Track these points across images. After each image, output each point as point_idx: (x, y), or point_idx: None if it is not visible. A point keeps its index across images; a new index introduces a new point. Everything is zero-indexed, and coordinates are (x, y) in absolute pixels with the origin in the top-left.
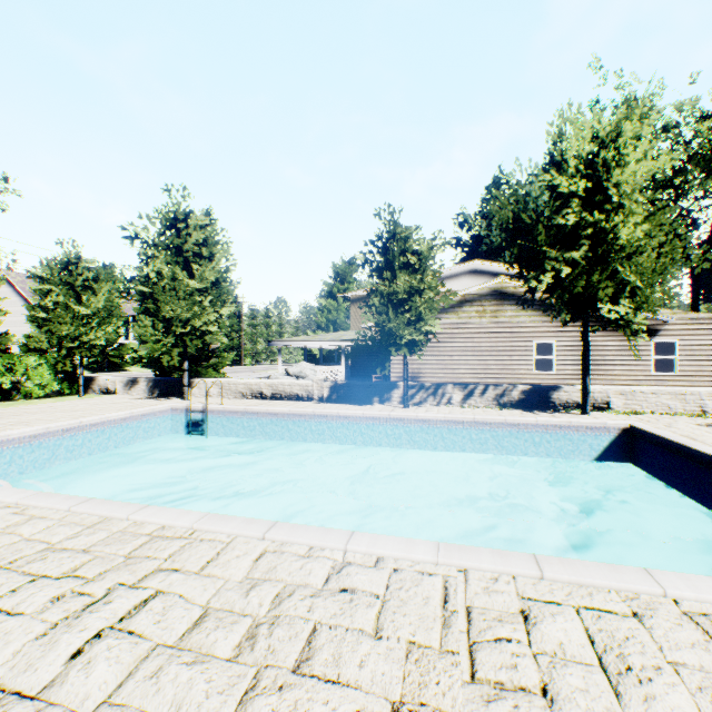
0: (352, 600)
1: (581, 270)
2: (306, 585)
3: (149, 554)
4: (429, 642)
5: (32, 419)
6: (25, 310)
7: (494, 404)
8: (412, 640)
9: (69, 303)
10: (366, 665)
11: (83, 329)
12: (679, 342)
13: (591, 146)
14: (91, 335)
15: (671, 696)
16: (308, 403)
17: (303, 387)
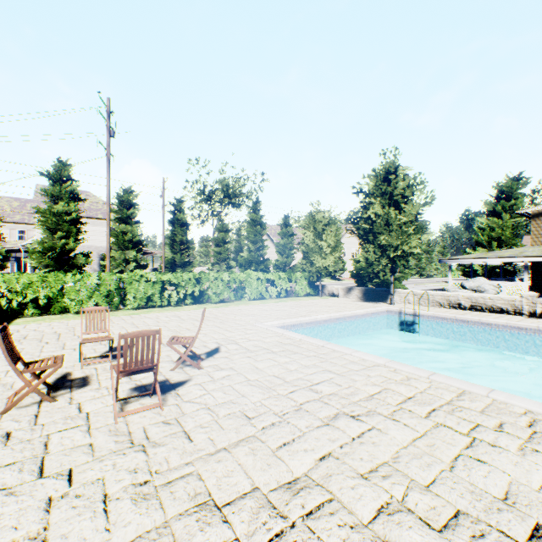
0: None
1: None
2: None
3: None
4: None
5: (315, 310)
6: (270, 246)
7: None
8: None
9: (315, 239)
10: None
11: (322, 255)
12: None
13: None
14: (327, 259)
15: None
16: (516, 317)
17: (506, 302)
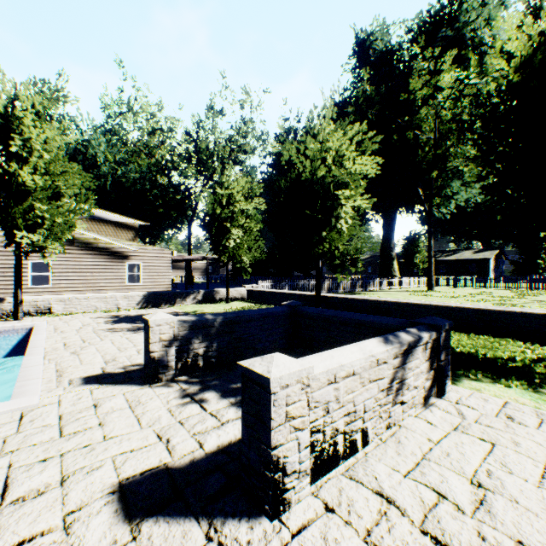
0: None
1: None
2: None
3: None
4: None
5: None
6: None
7: None
8: None
9: None
10: None
11: None
12: (143, 264)
13: (4, 100)
14: None
15: None
16: None
17: None
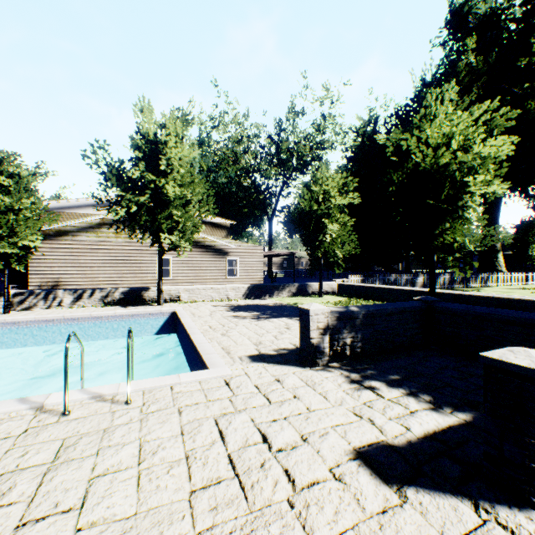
0: None
1: (145, 210)
2: None
3: None
4: None
5: None
6: None
7: (101, 303)
8: None
9: None
10: None
11: None
12: (239, 259)
13: (154, 130)
14: None
15: None
16: None
17: None
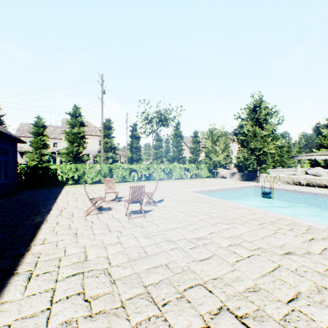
0: None
1: None
2: None
3: (315, 232)
4: None
5: (211, 184)
6: (186, 149)
7: None
8: None
9: (212, 145)
10: None
11: (216, 154)
12: None
13: None
14: (219, 156)
15: None
16: None
17: None
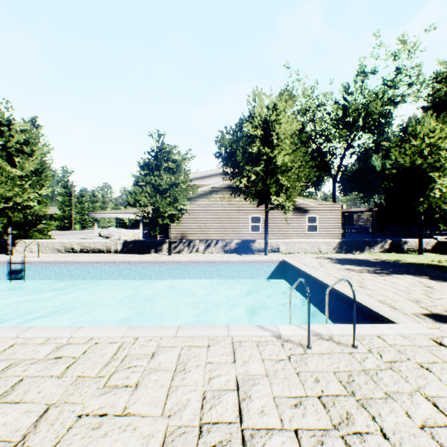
0: (58, 361)
1: (260, 178)
2: (32, 358)
3: None
4: (91, 374)
5: None
6: None
7: (222, 251)
8: (82, 375)
9: None
10: (44, 391)
11: None
12: (318, 216)
13: (266, 111)
14: None
15: (196, 376)
16: (107, 254)
17: (103, 244)
